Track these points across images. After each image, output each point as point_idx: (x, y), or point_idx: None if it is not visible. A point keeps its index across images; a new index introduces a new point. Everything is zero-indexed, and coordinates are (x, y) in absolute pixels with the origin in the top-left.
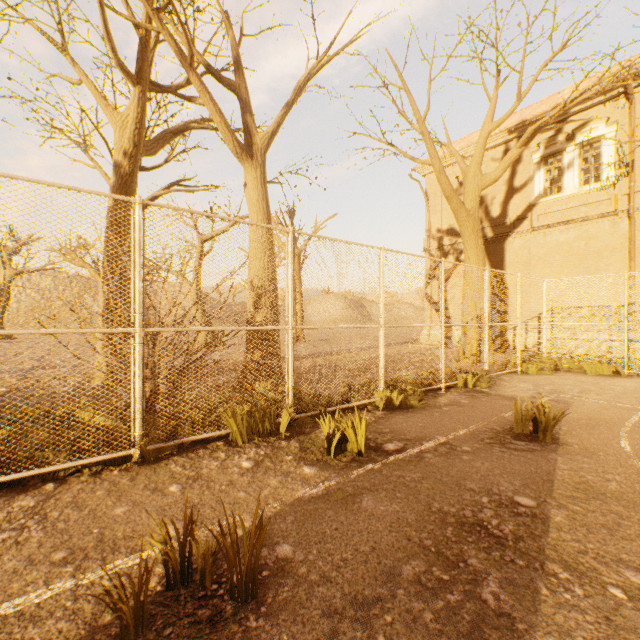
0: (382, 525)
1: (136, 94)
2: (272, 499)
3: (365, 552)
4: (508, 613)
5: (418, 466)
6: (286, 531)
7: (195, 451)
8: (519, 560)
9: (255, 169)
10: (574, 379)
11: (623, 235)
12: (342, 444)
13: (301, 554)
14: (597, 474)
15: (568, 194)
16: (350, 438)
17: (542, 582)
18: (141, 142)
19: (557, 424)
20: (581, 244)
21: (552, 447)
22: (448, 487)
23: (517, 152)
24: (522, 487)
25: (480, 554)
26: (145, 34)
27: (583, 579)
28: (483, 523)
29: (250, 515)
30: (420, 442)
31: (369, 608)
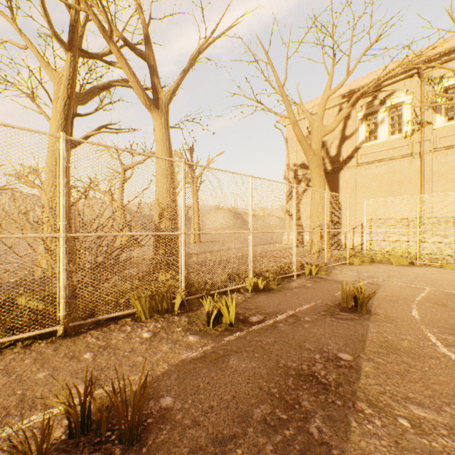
0: (242, 378)
1: (68, 58)
2: (162, 361)
3: (227, 400)
4: (327, 442)
5: (272, 333)
6: (170, 386)
7: (108, 326)
8: (338, 401)
9: (160, 117)
10: (384, 268)
11: (416, 170)
12: (219, 318)
13: (179, 404)
14: (395, 335)
15: (381, 141)
16: (224, 313)
17: (353, 417)
18: (73, 94)
19: (371, 300)
20: (389, 175)
21: (366, 316)
22: (292, 348)
23: (347, 111)
24: (344, 346)
25: (311, 398)
26: (75, 13)
27: (381, 413)
28: (315, 374)
29: (144, 374)
30: (275, 315)
31: (226, 444)
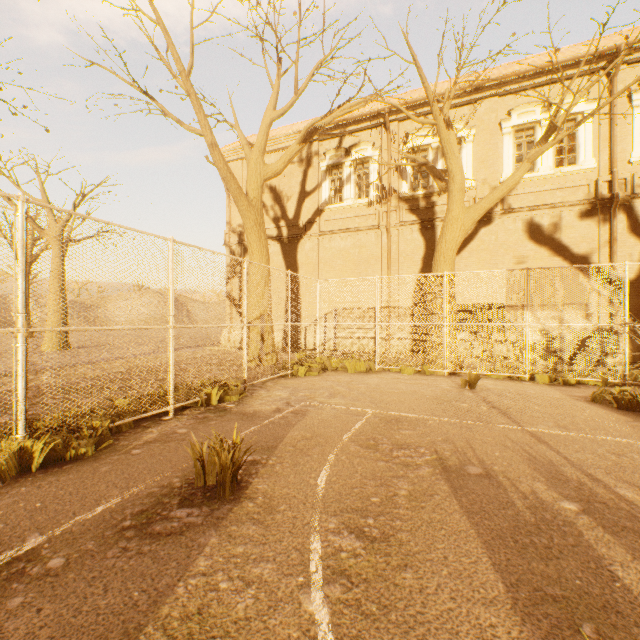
0: None
1: None
2: None
3: None
4: None
5: None
6: None
7: None
8: None
9: None
10: (334, 379)
11: (384, 247)
12: None
13: None
14: (243, 570)
15: (347, 205)
16: None
17: None
18: None
19: (269, 454)
20: (356, 251)
21: (225, 511)
22: None
23: (297, 148)
24: None
25: None
26: None
27: None
28: None
29: None
30: None
31: None
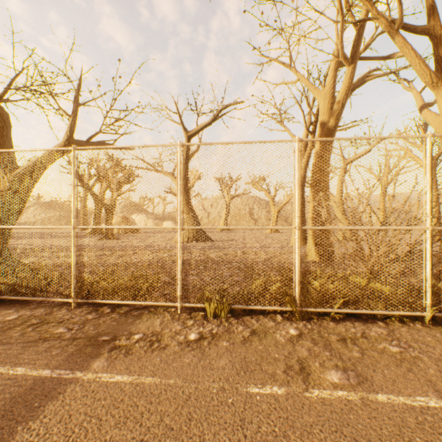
0: None
1: (348, 71)
2: None
3: None
4: None
5: None
6: None
7: None
8: None
9: None
10: None
11: None
12: None
13: None
14: None
15: None
16: None
17: None
18: (345, 102)
19: None
20: None
21: None
22: None
23: None
24: None
25: None
26: (361, 26)
27: None
28: None
29: None
30: None
31: None
